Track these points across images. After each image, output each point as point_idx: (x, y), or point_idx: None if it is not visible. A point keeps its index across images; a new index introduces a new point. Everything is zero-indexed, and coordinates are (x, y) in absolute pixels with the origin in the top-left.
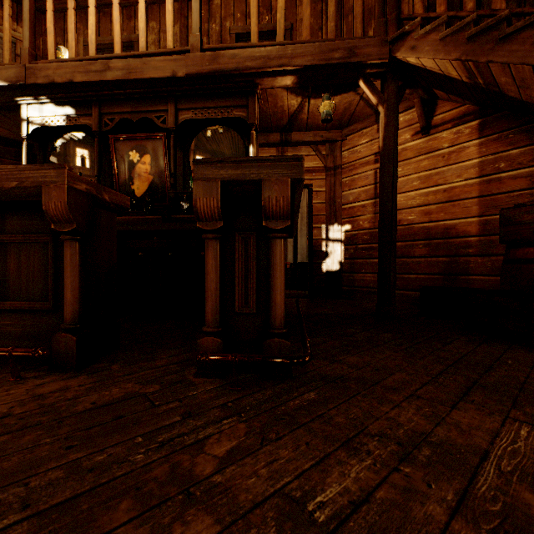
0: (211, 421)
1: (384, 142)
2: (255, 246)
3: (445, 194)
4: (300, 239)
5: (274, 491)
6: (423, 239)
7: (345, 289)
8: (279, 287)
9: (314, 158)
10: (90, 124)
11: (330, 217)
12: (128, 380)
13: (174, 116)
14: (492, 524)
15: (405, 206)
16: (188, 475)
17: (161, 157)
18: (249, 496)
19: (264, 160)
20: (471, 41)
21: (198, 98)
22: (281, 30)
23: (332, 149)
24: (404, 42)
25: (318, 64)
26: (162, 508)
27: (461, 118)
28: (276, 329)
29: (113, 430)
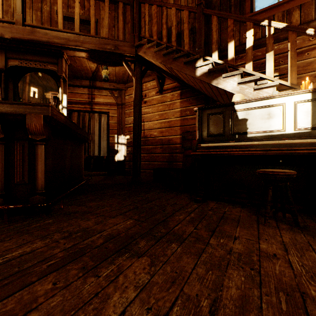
0: None
1: (135, 95)
2: (28, 148)
3: (168, 123)
4: (103, 142)
5: None
6: (160, 144)
7: (127, 170)
8: (41, 169)
9: (111, 97)
10: None
11: (119, 131)
12: None
13: (4, 61)
14: (74, 250)
15: (153, 128)
16: None
17: None
18: None
19: (27, 104)
20: (165, 56)
21: (23, 53)
22: (77, 25)
23: (120, 94)
24: (141, 49)
25: (98, 50)
26: None
27: (174, 88)
28: (38, 191)
29: None
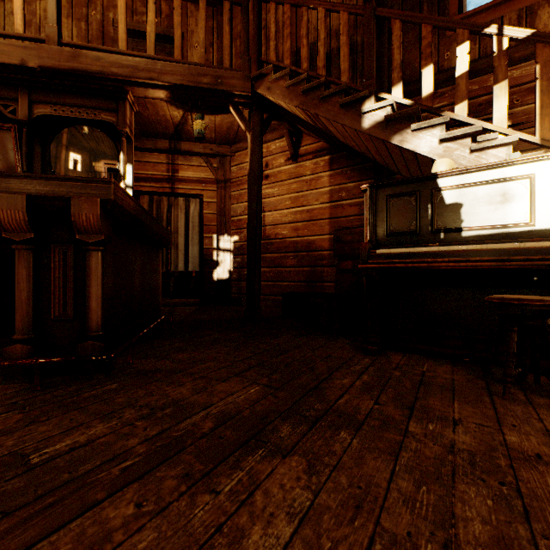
0: None
1: (250, 165)
2: (73, 257)
3: (308, 214)
4: (192, 247)
5: (8, 453)
6: (293, 251)
7: (234, 297)
8: (95, 294)
9: (206, 169)
10: None
11: (221, 227)
12: None
13: (27, 108)
14: (165, 442)
15: (281, 222)
16: None
17: (11, 151)
18: None
19: (74, 180)
20: (305, 94)
21: (59, 94)
22: (152, 44)
23: (223, 163)
24: (263, 82)
25: (187, 85)
26: None
27: (319, 152)
28: (91, 333)
29: None
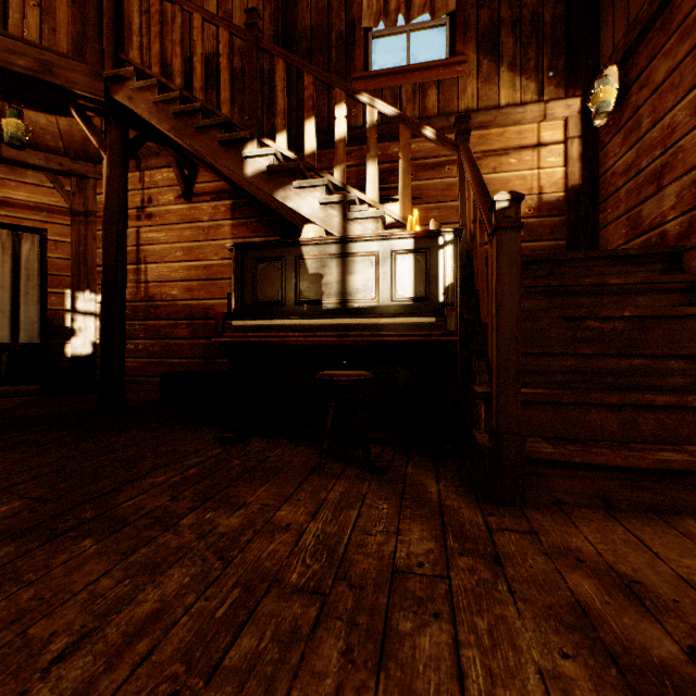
0: None
1: (106, 197)
2: None
3: (205, 271)
4: (26, 307)
5: None
6: (186, 318)
7: None
8: None
9: (53, 192)
10: None
11: (80, 280)
12: None
13: None
14: None
15: (170, 279)
16: None
17: None
18: None
19: None
20: (178, 118)
21: None
22: None
23: (83, 187)
24: (122, 87)
25: None
26: None
27: (219, 193)
28: None
29: None
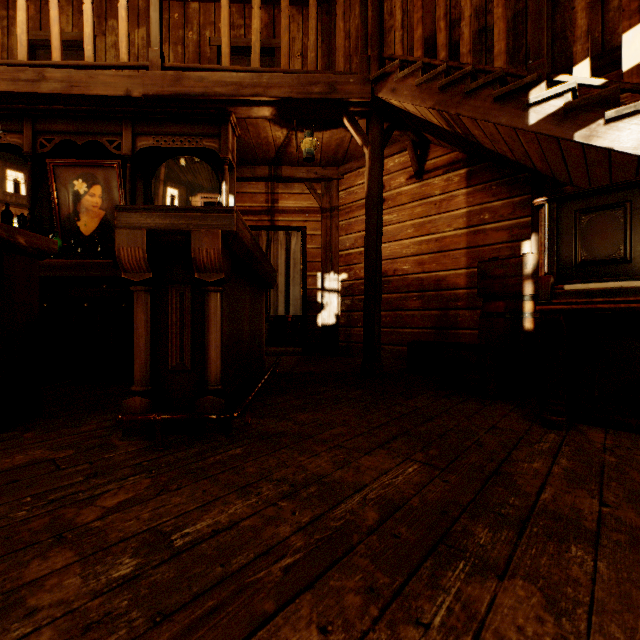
0: (116, 479)
1: (368, 186)
2: (191, 299)
3: (437, 244)
4: (293, 288)
5: (147, 529)
6: (417, 290)
7: (342, 346)
8: (215, 342)
9: (309, 197)
10: (21, 144)
11: (326, 264)
12: (39, 447)
13: (131, 142)
14: (324, 534)
15: (401, 255)
16: (68, 523)
17: (115, 189)
18: (121, 534)
19: (194, 210)
20: (443, 91)
21: (161, 123)
22: (257, 55)
23: (328, 188)
24: (385, 83)
25: (296, 97)
26: (27, 550)
27: (451, 165)
28: (210, 387)
29: (0, 494)
